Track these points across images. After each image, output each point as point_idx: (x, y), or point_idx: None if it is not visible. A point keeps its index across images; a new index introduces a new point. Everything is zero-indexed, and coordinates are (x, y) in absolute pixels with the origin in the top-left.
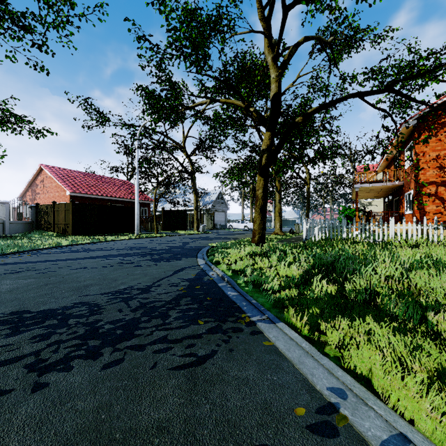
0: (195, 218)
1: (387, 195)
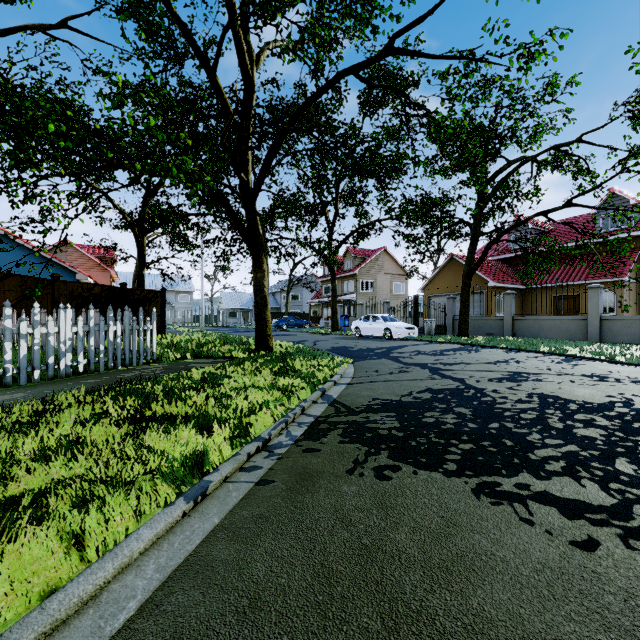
0: None
1: None
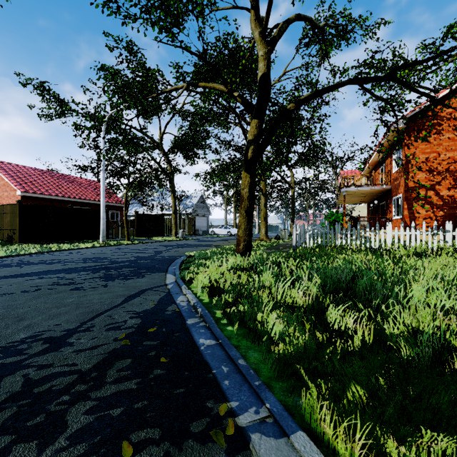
0: (173, 223)
1: (372, 200)
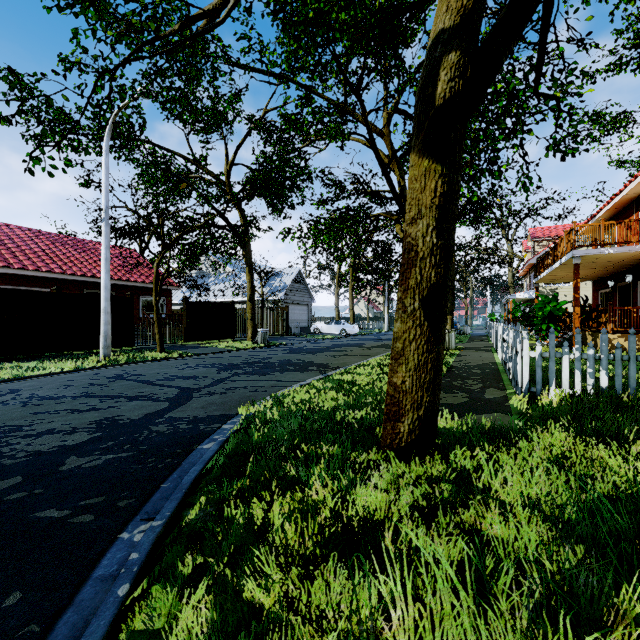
0: (249, 317)
1: (610, 275)
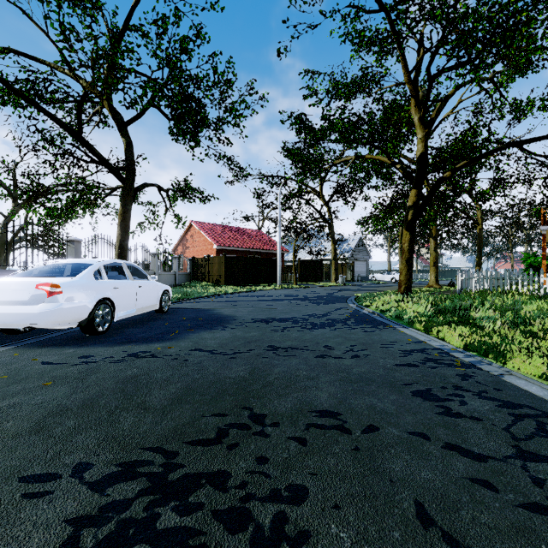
0: (333, 269)
1: None
